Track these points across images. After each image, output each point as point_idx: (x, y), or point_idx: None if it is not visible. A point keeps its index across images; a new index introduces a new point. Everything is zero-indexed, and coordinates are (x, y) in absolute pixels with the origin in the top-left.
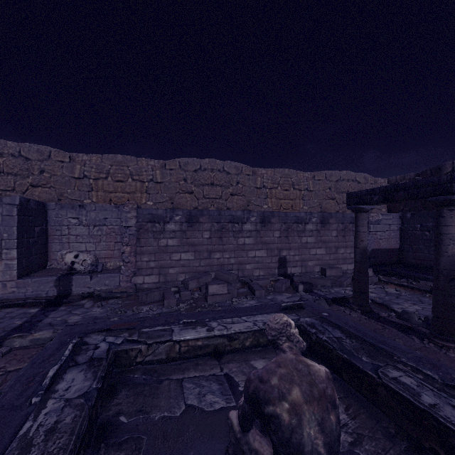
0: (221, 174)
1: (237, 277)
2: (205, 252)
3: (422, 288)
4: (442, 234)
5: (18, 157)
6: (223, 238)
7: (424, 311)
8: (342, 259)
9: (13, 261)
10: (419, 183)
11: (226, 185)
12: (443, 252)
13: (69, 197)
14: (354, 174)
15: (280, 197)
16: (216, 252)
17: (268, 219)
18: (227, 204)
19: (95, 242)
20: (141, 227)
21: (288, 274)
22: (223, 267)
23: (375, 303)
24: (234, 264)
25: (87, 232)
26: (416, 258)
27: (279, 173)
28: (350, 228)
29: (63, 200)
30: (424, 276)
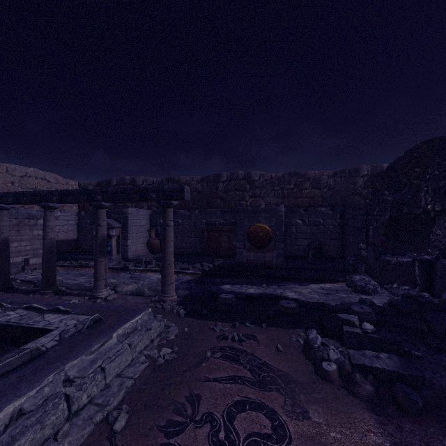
0: None
1: None
2: None
3: (75, 265)
4: (46, 226)
5: None
6: None
7: (62, 279)
8: (16, 252)
9: None
10: (34, 193)
11: None
12: (47, 236)
13: None
14: (44, 173)
15: None
16: None
17: None
18: None
19: None
20: None
21: None
22: None
23: (23, 282)
24: None
25: None
26: (87, 245)
27: None
28: (27, 223)
29: None
30: (83, 257)
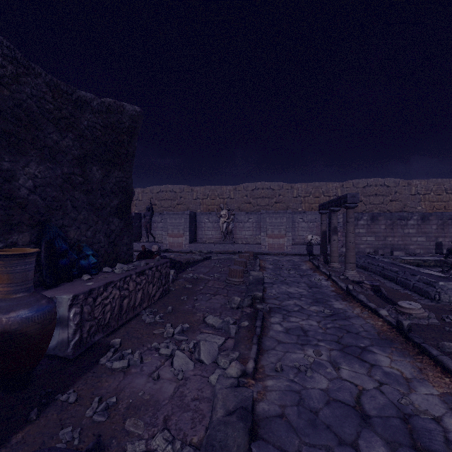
0: (382, 188)
1: (406, 251)
2: (381, 236)
3: None
4: None
5: (269, 189)
6: (393, 229)
7: None
8: None
9: (290, 237)
10: None
11: (386, 194)
12: None
13: (291, 208)
14: None
15: (433, 200)
16: (389, 237)
17: (427, 217)
18: (387, 207)
19: (310, 231)
20: (345, 222)
21: (444, 253)
22: (393, 246)
23: None
24: (401, 245)
25: (307, 226)
26: None
27: (431, 183)
28: None
29: (289, 209)
30: None
